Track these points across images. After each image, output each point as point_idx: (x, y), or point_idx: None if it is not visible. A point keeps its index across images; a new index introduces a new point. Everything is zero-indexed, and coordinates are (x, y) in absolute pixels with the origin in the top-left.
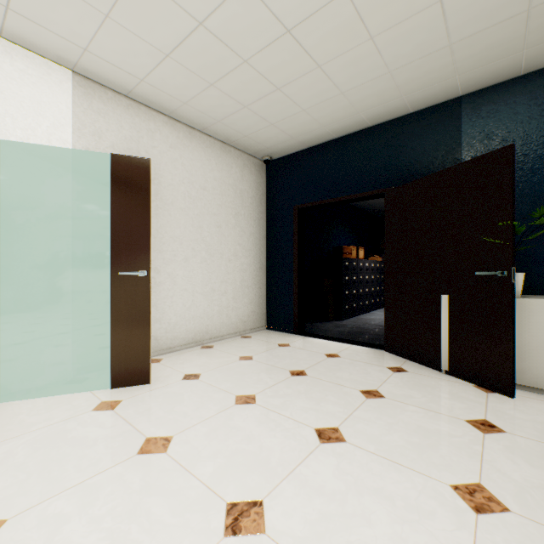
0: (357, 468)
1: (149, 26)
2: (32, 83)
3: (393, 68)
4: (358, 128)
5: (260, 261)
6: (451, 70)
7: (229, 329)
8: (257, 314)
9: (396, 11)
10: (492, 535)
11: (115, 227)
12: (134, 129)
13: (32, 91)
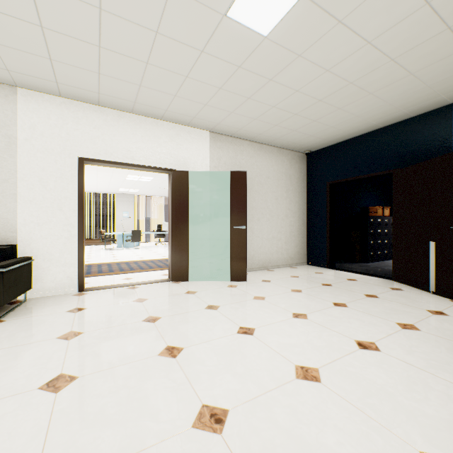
0: (350, 313)
1: (249, 112)
2: (196, 142)
3: (390, 101)
4: (373, 129)
5: (302, 219)
6: (436, 94)
7: (282, 262)
8: (300, 254)
9: (383, 82)
10: (404, 332)
11: (231, 205)
12: (234, 152)
13: (196, 145)
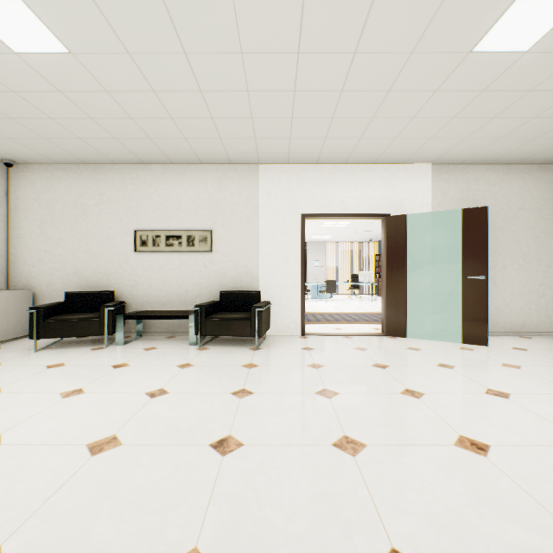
0: None
1: (492, 132)
2: (414, 180)
3: None
4: None
5: None
6: None
7: (547, 327)
8: None
9: None
10: None
11: (464, 250)
12: (465, 182)
13: (414, 183)
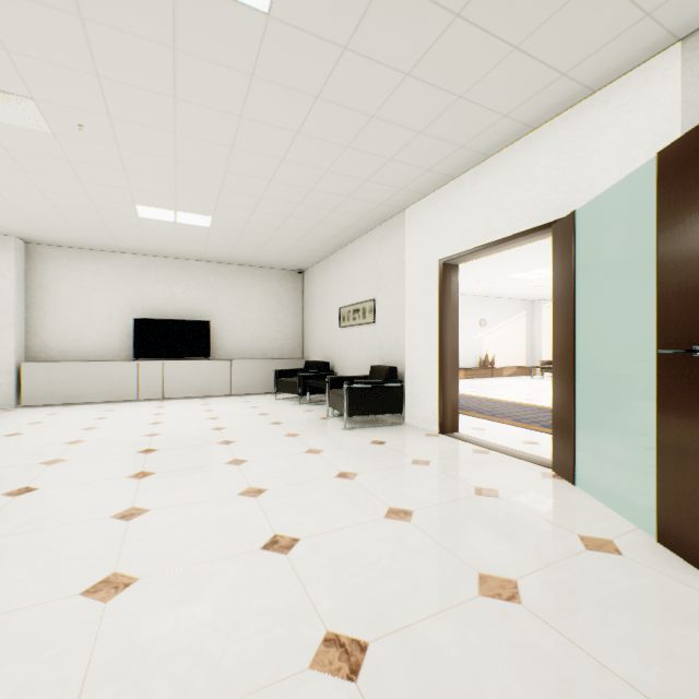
0: None
1: None
2: (626, 113)
3: None
4: None
5: None
6: None
7: None
8: None
9: None
10: None
11: (660, 273)
12: None
13: (626, 123)
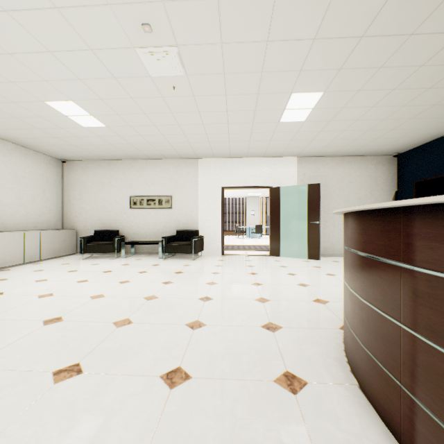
0: None
1: (318, 144)
2: (286, 166)
3: (439, 117)
4: None
5: None
6: None
7: None
8: None
9: (414, 113)
10: None
11: (308, 207)
12: (316, 167)
13: (286, 168)
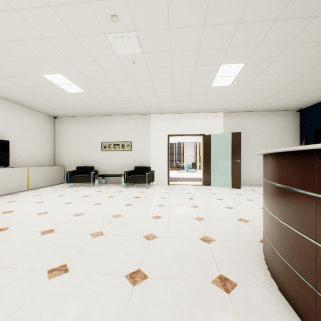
0: None
1: (239, 103)
2: (215, 119)
3: None
4: None
5: None
6: None
7: None
8: None
9: (314, 78)
10: None
11: (232, 150)
12: (238, 120)
13: (215, 121)
